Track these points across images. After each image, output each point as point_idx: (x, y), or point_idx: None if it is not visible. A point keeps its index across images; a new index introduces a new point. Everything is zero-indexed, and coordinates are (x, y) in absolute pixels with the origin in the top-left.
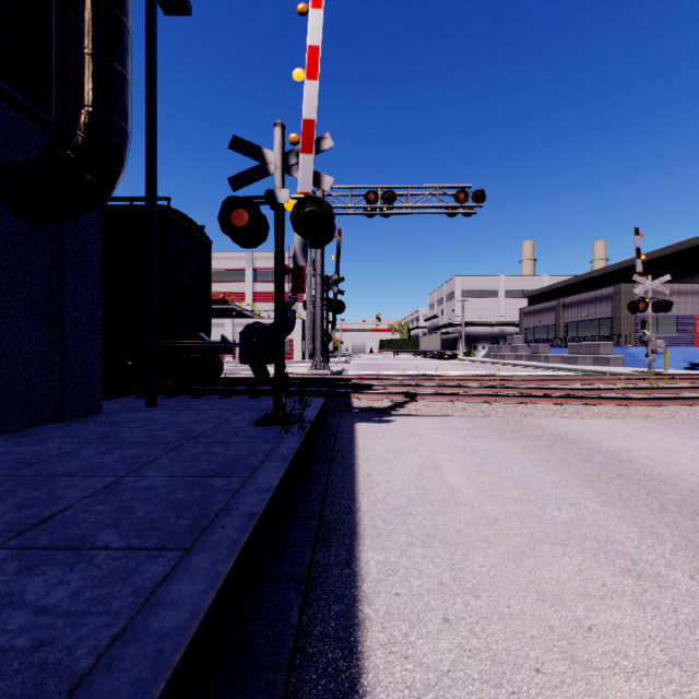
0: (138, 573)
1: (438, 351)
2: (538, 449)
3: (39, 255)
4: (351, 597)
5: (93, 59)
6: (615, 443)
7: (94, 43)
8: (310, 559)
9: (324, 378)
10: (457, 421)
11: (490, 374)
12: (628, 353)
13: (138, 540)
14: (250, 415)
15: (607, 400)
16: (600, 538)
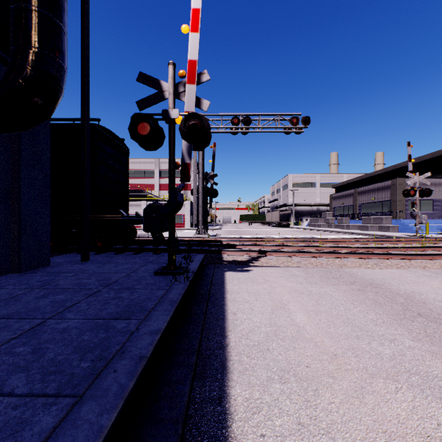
0: (29, 426)
1: (277, 222)
2: (355, 292)
3: (2, 154)
4: (222, 440)
5: (37, 14)
6: (408, 288)
7: (38, 2)
8: (188, 398)
9: (204, 240)
10: (294, 270)
11: (312, 237)
12: (401, 223)
13: (40, 384)
14: (152, 267)
15: (396, 255)
16: (421, 374)
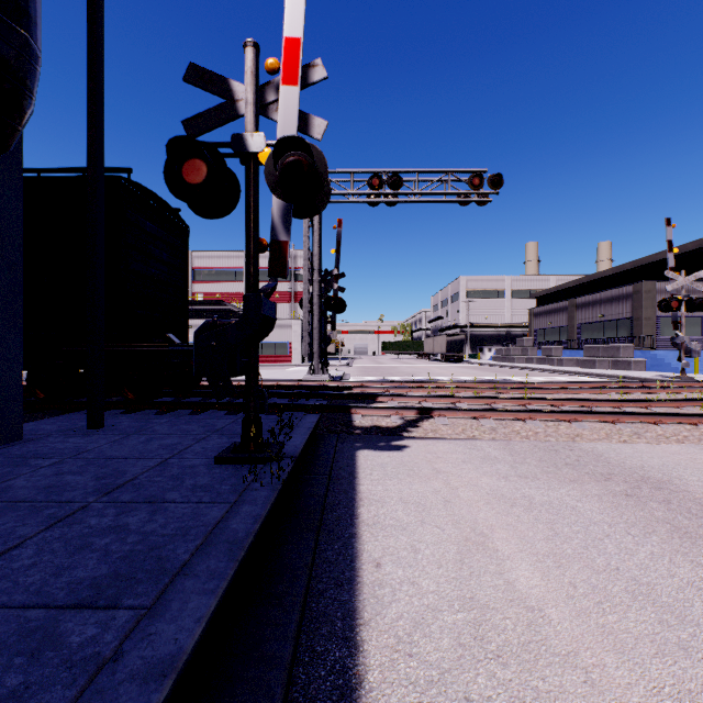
0: None
1: (443, 353)
2: (623, 501)
3: None
4: None
5: None
6: None
7: None
8: None
9: (322, 386)
10: (488, 447)
11: (504, 379)
12: (651, 356)
13: None
14: (216, 443)
15: (669, 417)
16: None
